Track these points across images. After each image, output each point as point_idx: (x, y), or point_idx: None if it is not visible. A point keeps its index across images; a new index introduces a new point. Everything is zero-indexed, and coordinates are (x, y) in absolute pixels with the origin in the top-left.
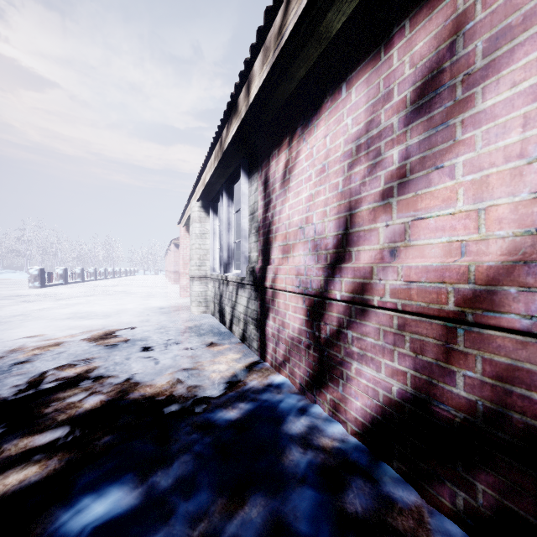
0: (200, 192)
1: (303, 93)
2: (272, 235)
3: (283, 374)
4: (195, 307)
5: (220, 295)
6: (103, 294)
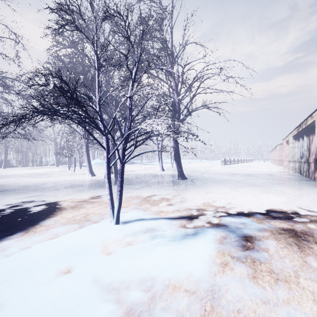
0: (292, 135)
1: (313, 128)
2: (310, 151)
3: (311, 179)
4: (290, 171)
5: (300, 166)
6: (249, 167)
